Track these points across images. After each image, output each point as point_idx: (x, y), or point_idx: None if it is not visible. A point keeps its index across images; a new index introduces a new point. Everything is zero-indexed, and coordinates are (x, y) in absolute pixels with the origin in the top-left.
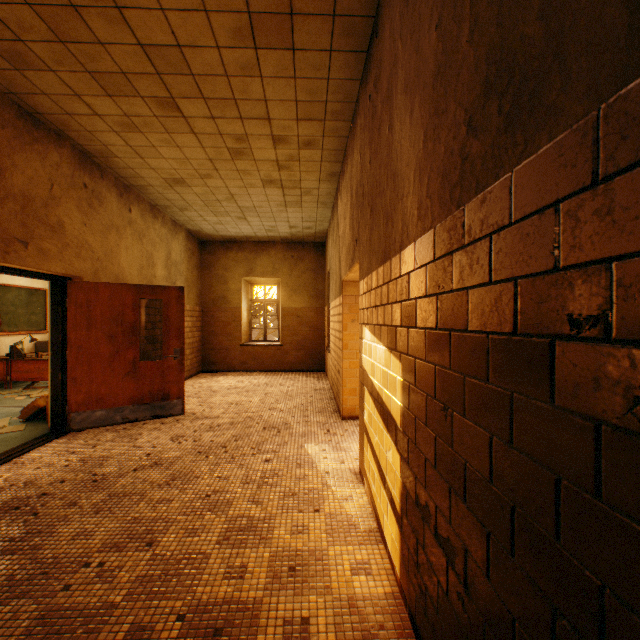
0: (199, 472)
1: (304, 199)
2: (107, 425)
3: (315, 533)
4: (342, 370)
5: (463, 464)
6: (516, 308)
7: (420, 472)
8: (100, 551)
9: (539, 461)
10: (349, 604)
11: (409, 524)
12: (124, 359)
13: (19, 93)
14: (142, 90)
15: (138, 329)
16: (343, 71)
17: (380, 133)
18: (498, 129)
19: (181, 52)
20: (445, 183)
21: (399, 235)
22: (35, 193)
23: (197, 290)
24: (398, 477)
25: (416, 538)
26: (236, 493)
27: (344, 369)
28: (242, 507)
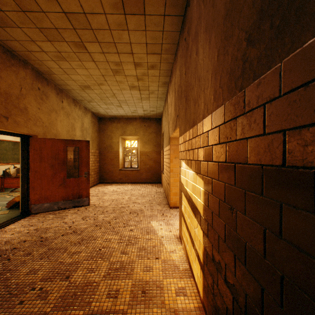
0: (96, 236)
1: (150, 96)
2: (50, 211)
3: (156, 271)
4: (170, 183)
5: (244, 243)
6: (285, 149)
7: (215, 243)
8: (41, 281)
9: (304, 251)
10: (175, 314)
11: (208, 270)
12: (59, 177)
13: (3, 40)
14: (66, 38)
15: (66, 162)
16: (171, 27)
17: (191, 57)
18: (270, 37)
19: (86, 16)
20: (231, 77)
21: (202, 111)
22: (12, 92)
23: (97, 142)
24: (201, 243)
25: (212, 279)
26: (114, 248)
27: (171, 182)
28: (117, 256)
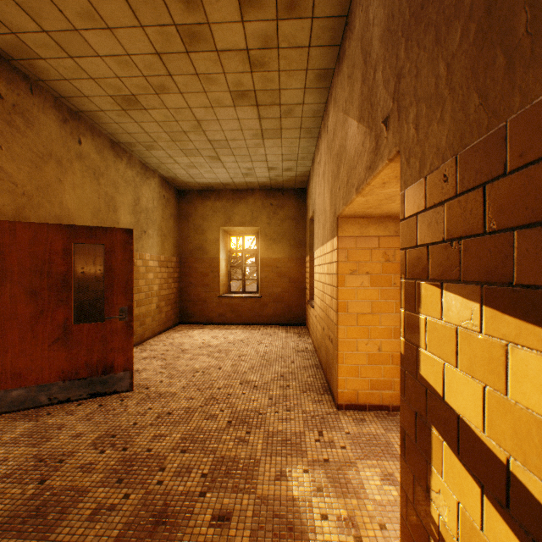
0: None
1: (284, 124)
2: (27, 408)
3: None
4: (337, 340)
5: None
6: None
7: None
8: None
9: None
10: None
11: None
12: (51, 321)
13: None
14: None
15: (70, 282)
16: None
17: None
18: None
19: None
20: None
21: None
22: None
23: (174, 240)
24: None
25: None
26: None
27: (340, 339)
28: None
